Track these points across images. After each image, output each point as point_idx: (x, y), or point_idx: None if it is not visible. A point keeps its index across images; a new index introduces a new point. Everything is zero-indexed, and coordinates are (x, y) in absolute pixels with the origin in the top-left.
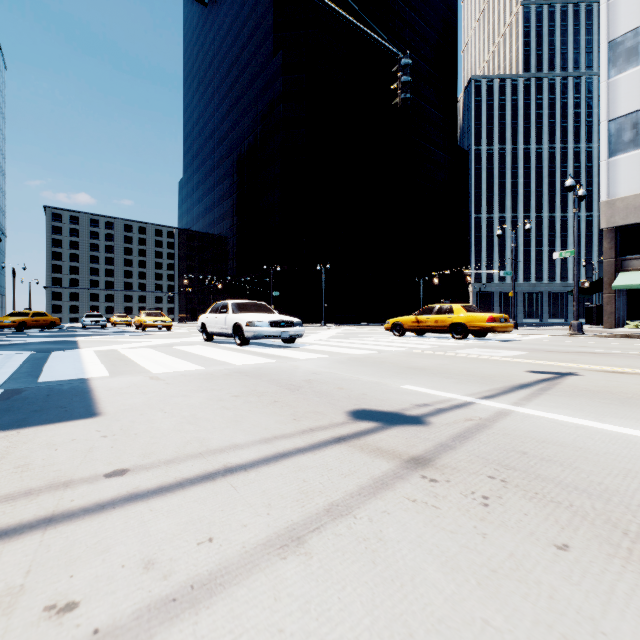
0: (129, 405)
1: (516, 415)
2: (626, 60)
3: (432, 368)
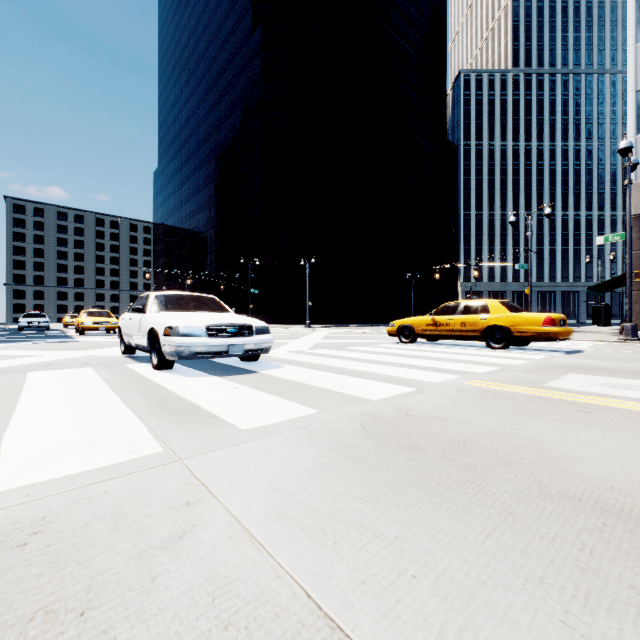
0: None
1: None
2: None
3: None
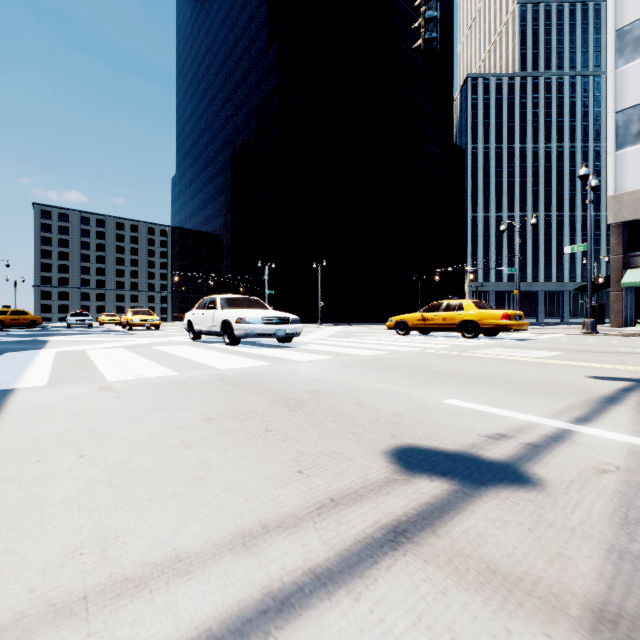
0: (32, 439)
1: None
2: (634, 49)
3: (466, 373)
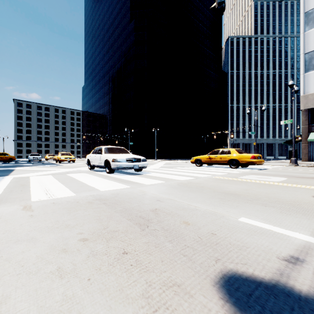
0: None
1: None
2: None
3: (242, 193)
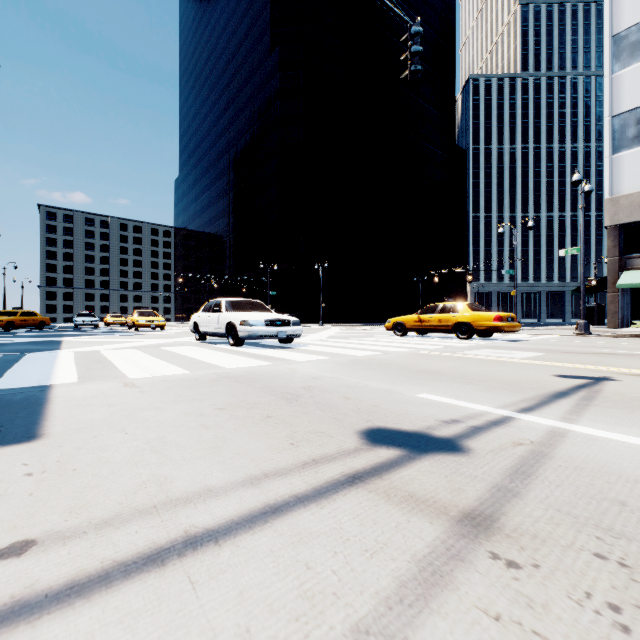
0: (84, 422)
1: (575, 436)
2: (630, 54)
3: (446, 372)
